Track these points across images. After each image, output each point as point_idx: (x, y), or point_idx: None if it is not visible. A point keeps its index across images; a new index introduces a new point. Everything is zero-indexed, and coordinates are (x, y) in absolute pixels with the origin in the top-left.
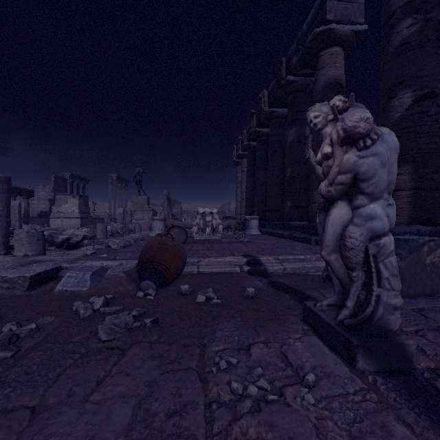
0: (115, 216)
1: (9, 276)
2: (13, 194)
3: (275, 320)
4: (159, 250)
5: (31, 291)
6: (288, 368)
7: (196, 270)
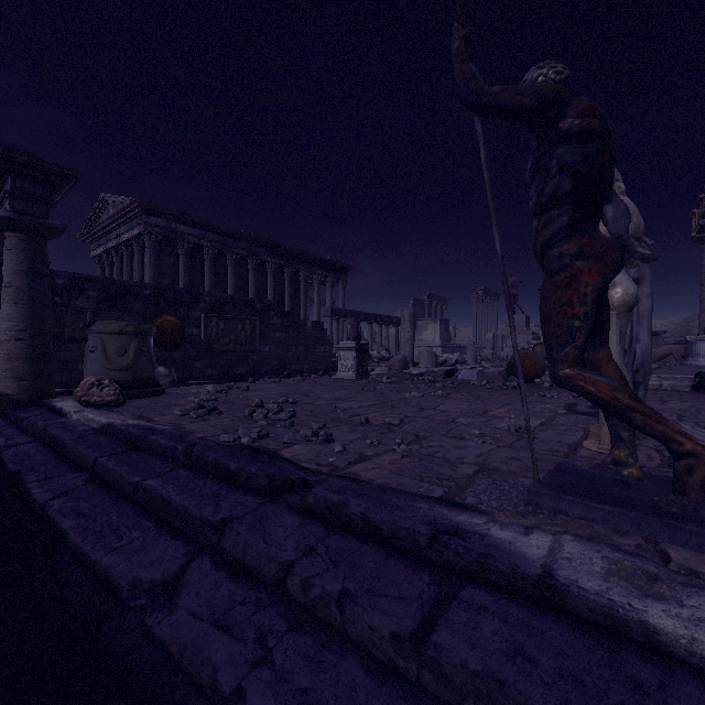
0: (480, 345)
1: (435, 370)
2: (387, 323)
3: None
4: (522, 358)
5: (444, 379)
6: (571, 396)
7: None
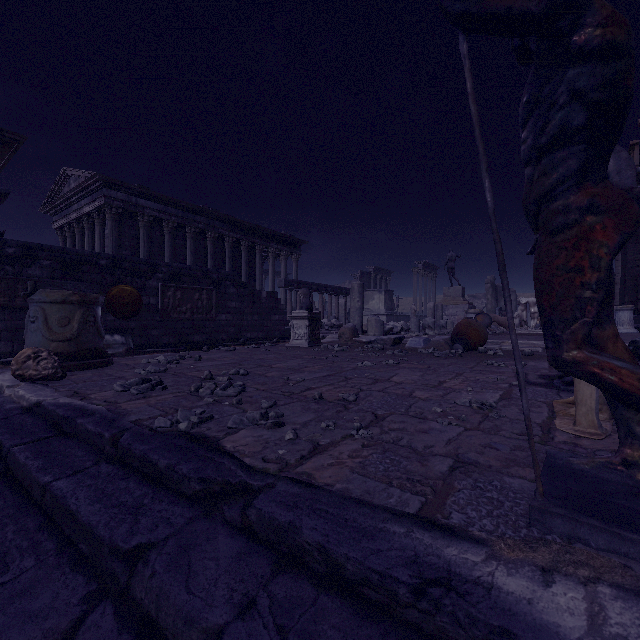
0: (420, 314)
1: (383, 338)
2: (337, 294)
3: (531, 359)
4: (466, 327)
5: (392, 347)
6: None
7: (498, 347)
